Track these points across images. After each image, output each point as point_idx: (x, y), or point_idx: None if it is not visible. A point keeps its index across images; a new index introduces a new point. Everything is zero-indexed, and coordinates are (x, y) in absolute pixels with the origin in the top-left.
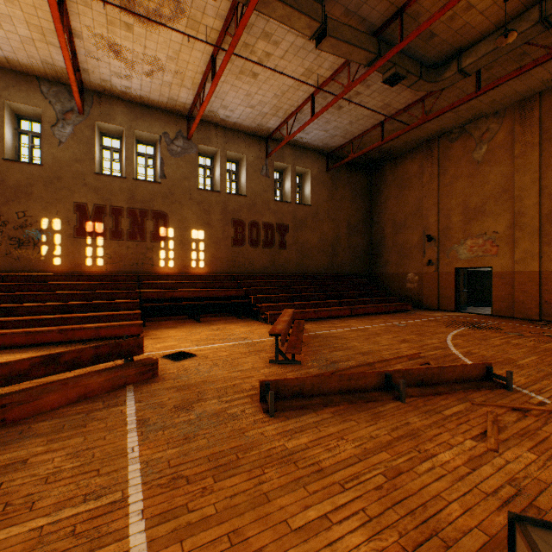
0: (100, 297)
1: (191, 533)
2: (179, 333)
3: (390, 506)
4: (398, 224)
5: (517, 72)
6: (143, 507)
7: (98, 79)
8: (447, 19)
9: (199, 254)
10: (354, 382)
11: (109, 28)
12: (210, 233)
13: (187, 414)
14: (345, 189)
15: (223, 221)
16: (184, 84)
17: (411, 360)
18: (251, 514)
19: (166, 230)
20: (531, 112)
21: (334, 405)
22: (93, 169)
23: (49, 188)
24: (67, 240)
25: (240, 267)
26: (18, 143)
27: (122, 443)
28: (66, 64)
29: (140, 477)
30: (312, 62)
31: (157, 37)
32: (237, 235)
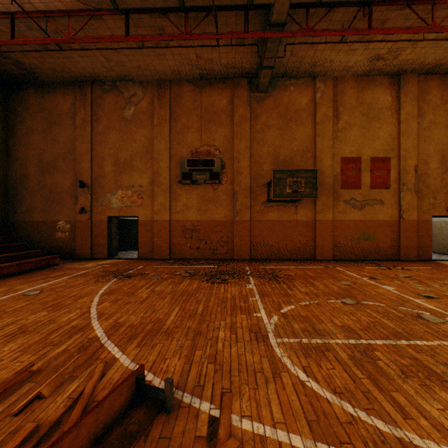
0: None
1: None
2: None
3: None
4: (47, 164)
5: (159, 36)
6: None
7: None
8: None
9: None
10: None
11: None
12: None
13: None
14: None
15: None
16: None
17: (5, 399)
18: None
19: None
20: (165, 93)
21: None
22: None
23: None
24: None
25: None
26: None
27: None
28: None
29: None
30: None
31: None
32: None
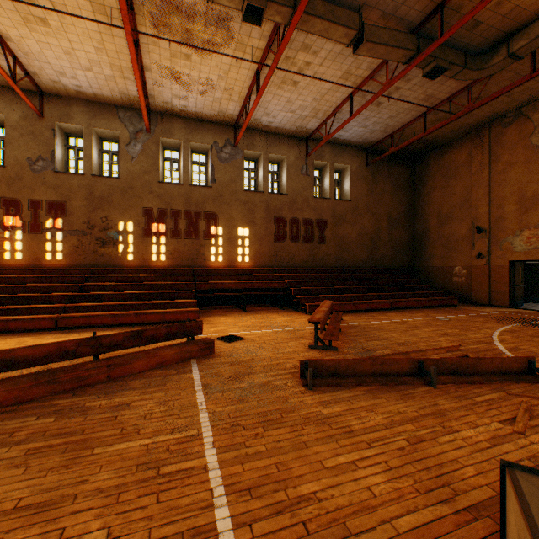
0: (164, 287)
1: (248, 460)
2: (229, 320)
3: (409, 462)
4: (444, 216)
5: None
6: (213, 440)
7: (162, 102)
8: (493, 5)
9: (244, 250)
10: (386, 367)
11: (172, 60)
12: (254, 230)
13: (240, 383)
14: (385, 182)
15: (266, 219)
16: (231, 99)
17: (449, 352)
18: (293, 454)
19: (216, 229)
20: None
21: (366, 385)
22: (157, 178)
23: (124, 197)
24: (138, 239)
25: (281, 261)
26: (102, 161)
27: (193, 399)
28: (139, 94)
29: (208, 422)
30: (350, 65)
31: (210, 62)
32: (279, 231)
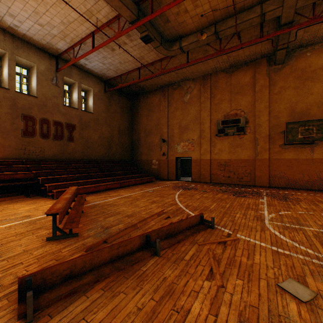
0: None
1: None
2: None
3: None
4: (148, 131)
5: (204, 57)
6: None
7: None
8: (175, 13)
9: None
10: (122, 248)
11: None
12: None
13: None
14: (117, 106)
15: (12, 114)
16: None
17: (159, 216)
18: None
19: None
20: (207, 82)
21: (105, 278)
22: None
23: None
24: None
25: (30, 154)
26: None
27: None
28: None
29: None
30: (92, 6)
31: None
32: (28, 127)
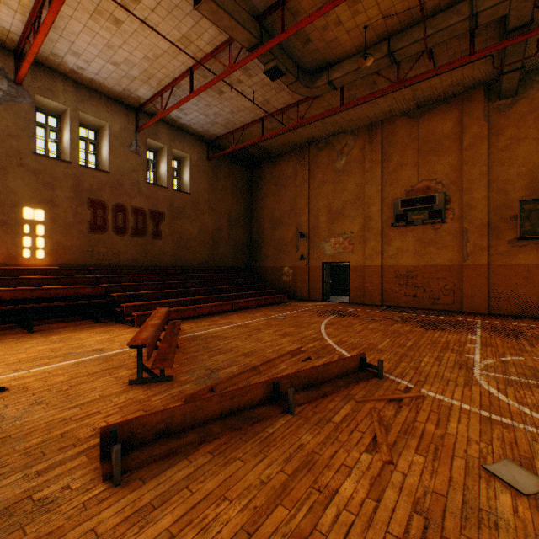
0: None
1: None
2: None
3: None
4: (276, 221)
5: (370, 95)
6: None
7: None
8: (321, 28)
9: (36, 241)
10: (238, 400)
11: None
12: (54, 213)
13: None
14: (227, 181)
15: (76, 200)
16: (4, 1)
17: (294, 356)
18: None
19: None
20: (376, 135)
21: (213, 439)
22: None
23: None
24: None
25: (100, 259)
26: None
27: None
28: None
29: None
30: (191, 29)
31: None
32: (96, 219)
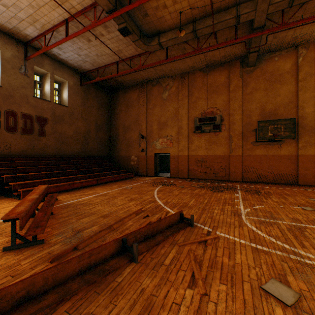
0: None
1: None
2: None
3: None
4: (127, 127)
5: (183, 55)
6: None
7: None
8: (154, 7)
9: None
10: (94, 257)
11: None
12: None
13: None
14: (94, 100)
15: None
16: None
17: (138, 214)
18: None
19: None
20: (185, 80)
21: (71, 296)
22: None
23: None
24: None
25: None
26: None
27: None
28: None
29: None
30: None
31: None
32: None
